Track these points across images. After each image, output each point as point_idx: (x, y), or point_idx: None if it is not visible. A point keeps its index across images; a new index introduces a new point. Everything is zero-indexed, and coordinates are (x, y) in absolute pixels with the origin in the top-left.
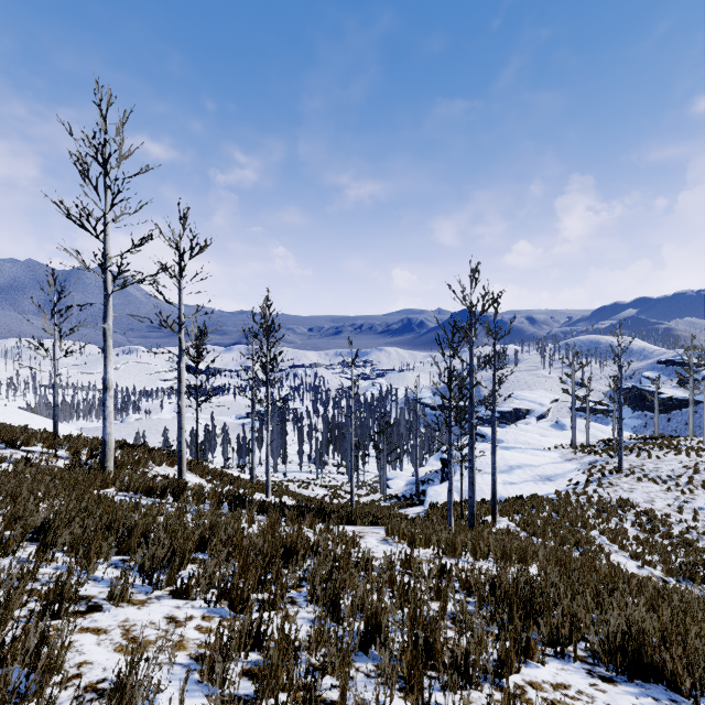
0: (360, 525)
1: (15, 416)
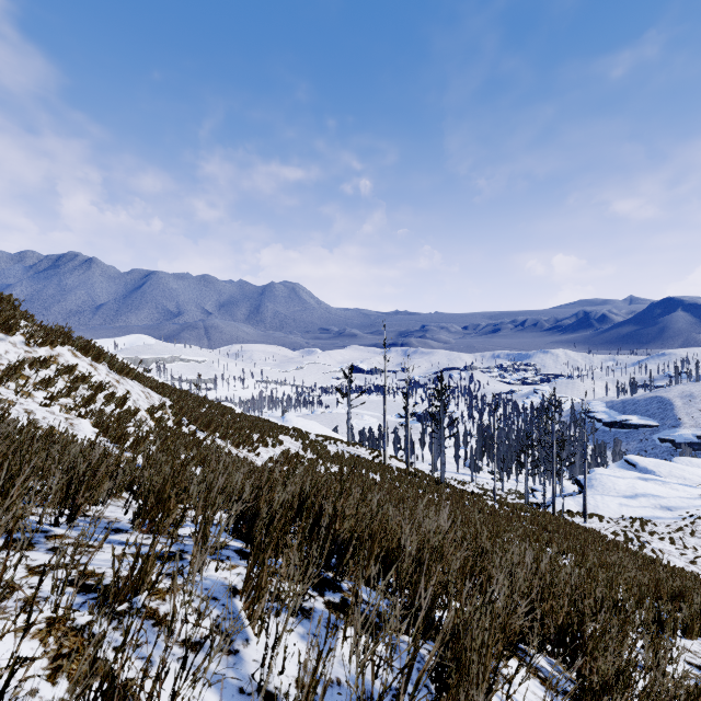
0: None
1: (317, 426)
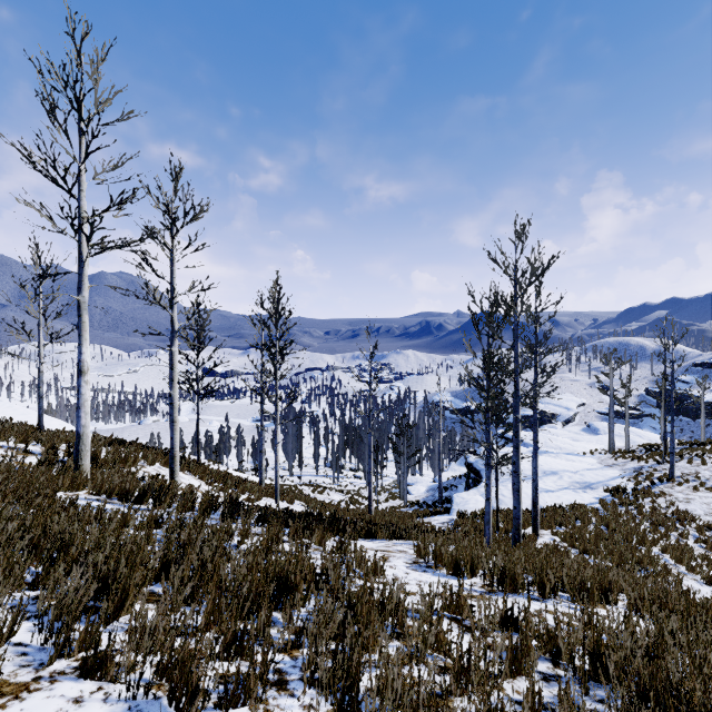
0: (381, 539)
1: (10, 412)
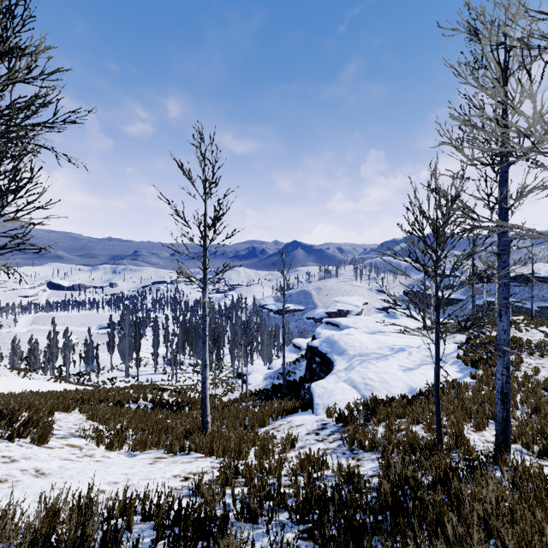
0: None
1: None
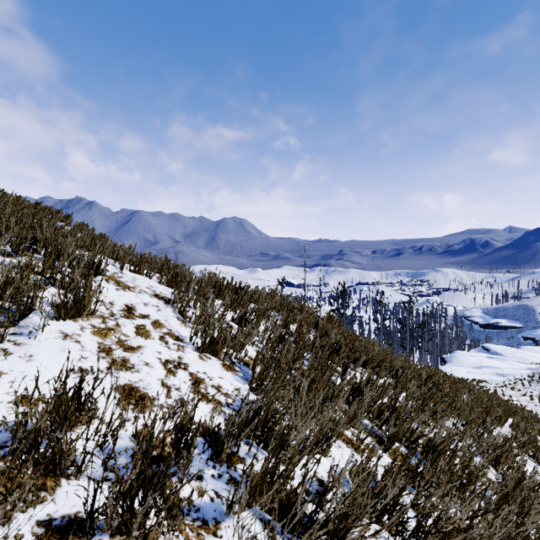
0: None
1: None
